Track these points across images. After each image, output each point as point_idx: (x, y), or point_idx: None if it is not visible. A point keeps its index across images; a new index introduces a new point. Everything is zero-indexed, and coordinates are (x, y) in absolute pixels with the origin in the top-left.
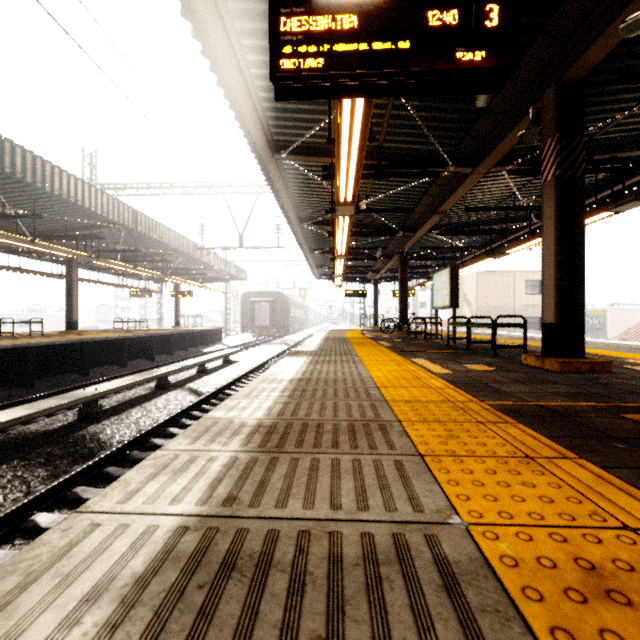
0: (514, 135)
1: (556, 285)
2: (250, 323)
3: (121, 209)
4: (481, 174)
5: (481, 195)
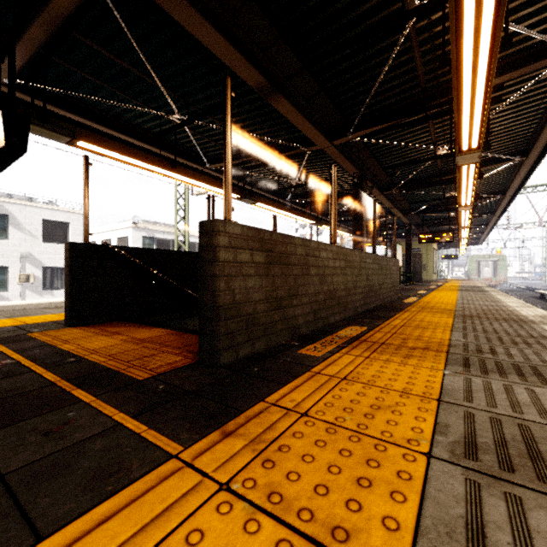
0: None
1: None
2: None
3: None
4: None
5: None
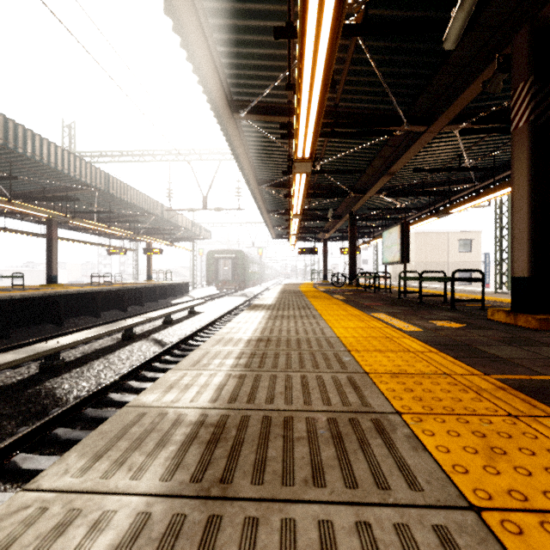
0: (474, 88)
1: (531, 237)
2: (214, 277)
3: (93, 172)
4: (434, 132)
5: (428, 157)
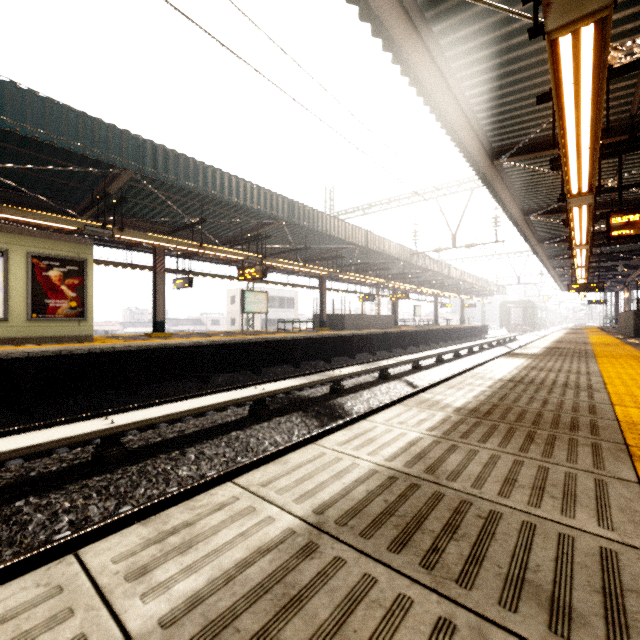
0: None
1: None
2: (506, 322)
3: (473, 278)
4: None
5: None
